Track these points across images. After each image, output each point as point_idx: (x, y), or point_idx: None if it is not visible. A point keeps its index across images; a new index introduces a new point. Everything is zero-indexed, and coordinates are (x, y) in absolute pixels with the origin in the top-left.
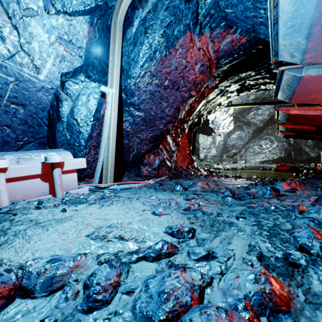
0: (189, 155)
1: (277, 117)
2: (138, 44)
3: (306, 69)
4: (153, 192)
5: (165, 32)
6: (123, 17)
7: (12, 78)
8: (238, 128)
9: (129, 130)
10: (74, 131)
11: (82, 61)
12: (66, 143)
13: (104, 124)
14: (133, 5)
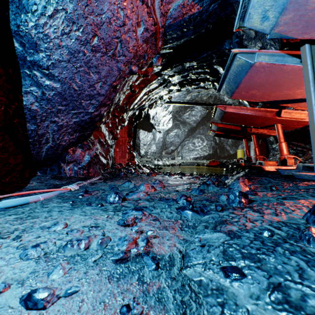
0: (130, 150)
1: (214, 115)
2: None
3: (258, 55)
4: (66, 210)
5: None
6: None
7: None
8: (175, 126)
9: (36, 108)
10: None
11: None
12: None
13: None
14: None
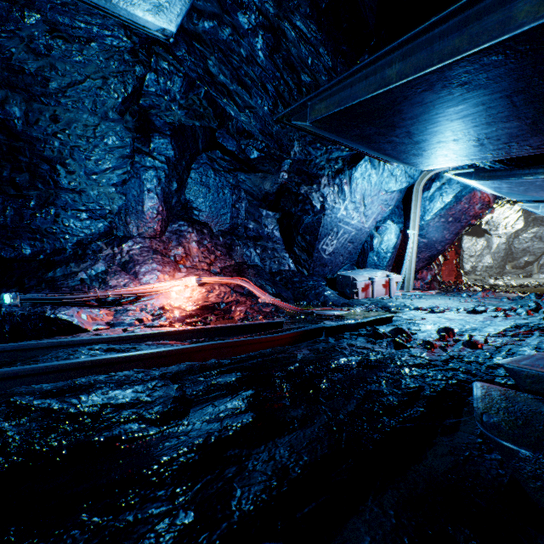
0: (456, 268)
1: None
2: (433, 201)
3: None
4: (447, 297)
5: (455, 195)
6: (422, 185)
7: (354, 229)
8: (534, 222)
9: None
10: (380, 257)
11: (389, 212)
12: (373, 264)
13: (406, 252)
14: (429, 177)
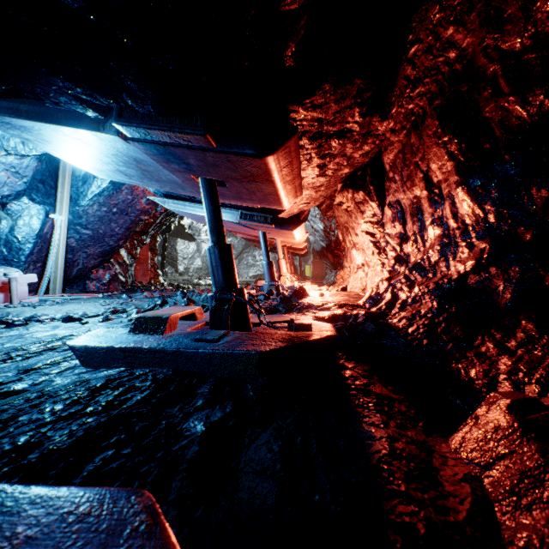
0: (154, 268)
1: None
2: (88, 183)
3: None
4: (102, 299)
5: (113, 181)
6: None
7: None
8: (230, 233)
9: (75, 245)
10: (13, 248)
11: (27, 186)
12: (2, 258)
13: (53, 244)
14: None
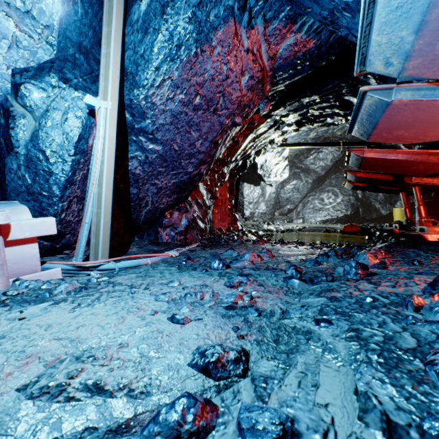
0: (231, 212)
1: (348, 162)
2: (150, 30)
3: (396, 91)
4: (176, 273)
5: (195, 16)
6: None
7: None
8: (294, 176)
9: (139, 172)
10: (39, 171)
11: (54, 52)
12: (24, 191)
13: (93, 159)
14: None
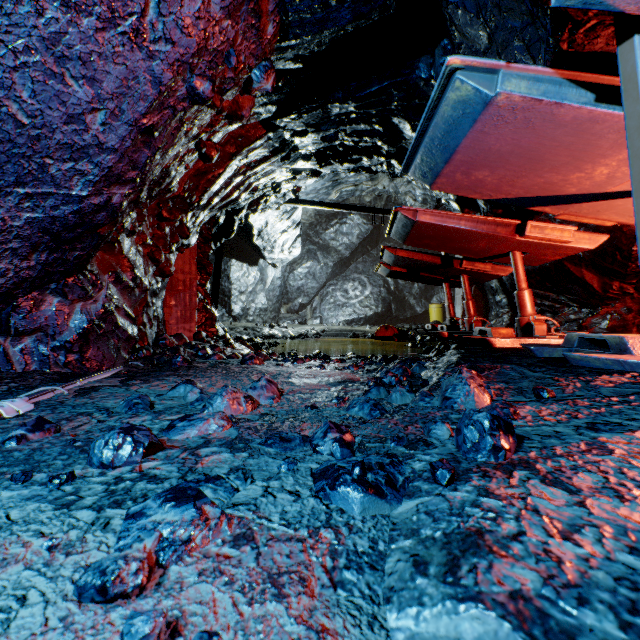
0: (205, 304)
1: (390, 230)
2: None
3: (505, 77)
4: None
5: None
6: None
7: None
8: (308, 254)
9: None
10: None
11: None
12: None
13: None
14: None
